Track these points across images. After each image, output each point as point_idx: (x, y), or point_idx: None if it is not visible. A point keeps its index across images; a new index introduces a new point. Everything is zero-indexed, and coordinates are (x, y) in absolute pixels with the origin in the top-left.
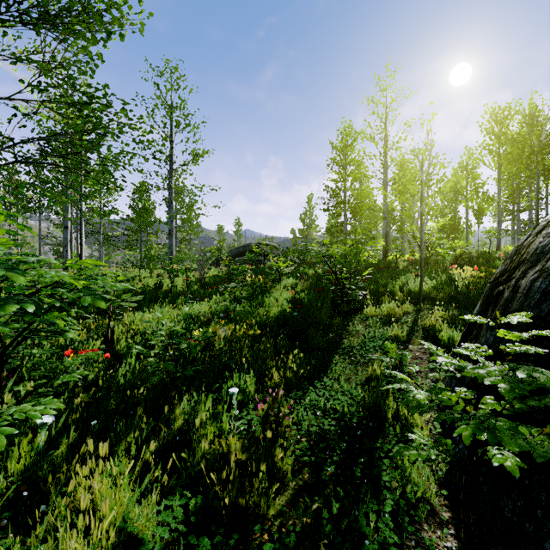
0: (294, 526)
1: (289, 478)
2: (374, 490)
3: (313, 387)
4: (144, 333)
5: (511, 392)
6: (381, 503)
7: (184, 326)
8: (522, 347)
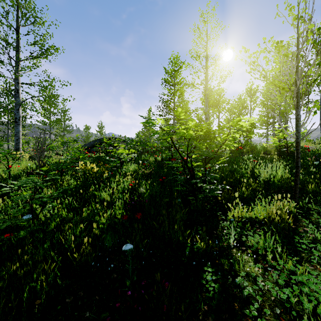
0: None
1: None
2: None
3: None
4: None
5: None
6: None
7: None
8: None
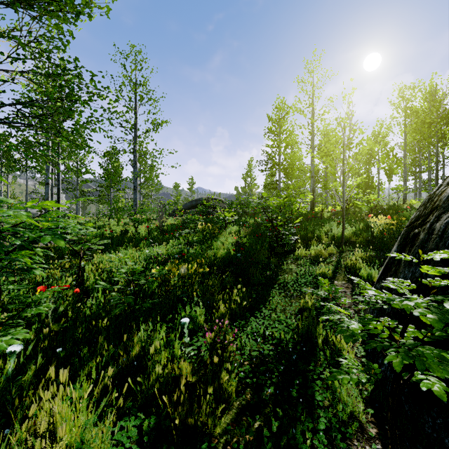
0: (238, 443)
1: (233, 398)
2: (309, 408)
3: (254, 316)
4: (111, 272)
5: (440, 322)
6: (316, 421)
7: (144, 265)
8: (442, 281)
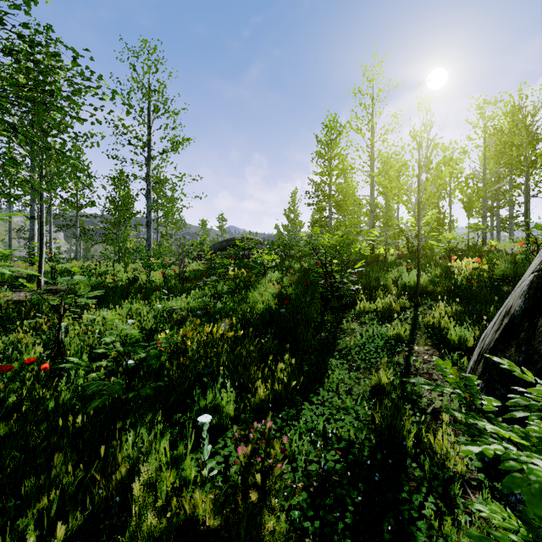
0: None
1: None
2: None
3: (307, 401)
4: None
5: None
6: None
7: (154, 325)
8: None
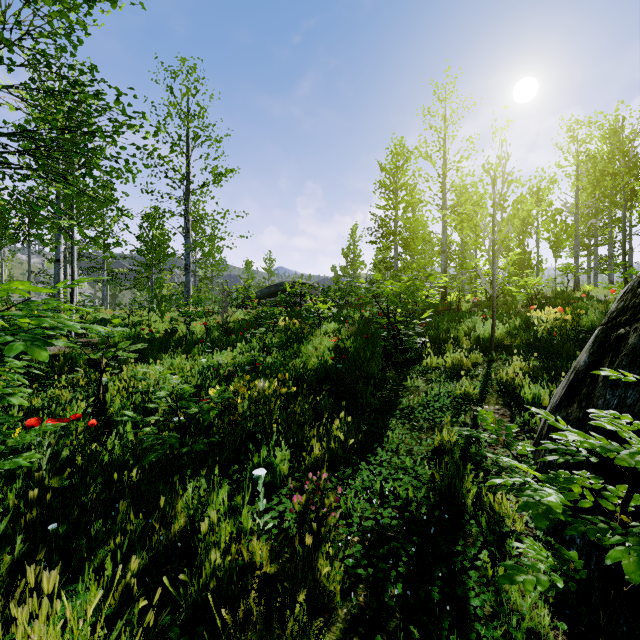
0: None
1: (337, 603)
2: (461, 622)
3: (365, 461)
4: (148, 392)
5: None
6: None
7: (199, 381)
8: None
